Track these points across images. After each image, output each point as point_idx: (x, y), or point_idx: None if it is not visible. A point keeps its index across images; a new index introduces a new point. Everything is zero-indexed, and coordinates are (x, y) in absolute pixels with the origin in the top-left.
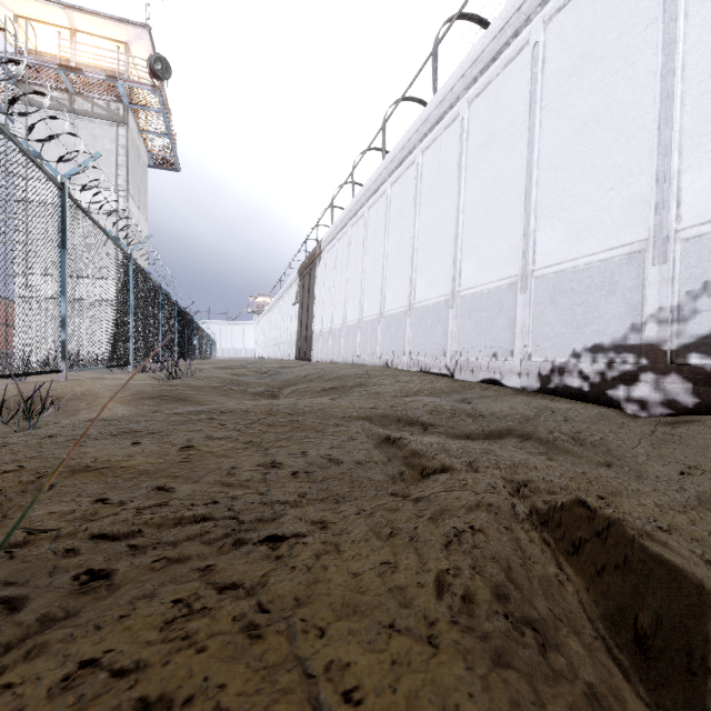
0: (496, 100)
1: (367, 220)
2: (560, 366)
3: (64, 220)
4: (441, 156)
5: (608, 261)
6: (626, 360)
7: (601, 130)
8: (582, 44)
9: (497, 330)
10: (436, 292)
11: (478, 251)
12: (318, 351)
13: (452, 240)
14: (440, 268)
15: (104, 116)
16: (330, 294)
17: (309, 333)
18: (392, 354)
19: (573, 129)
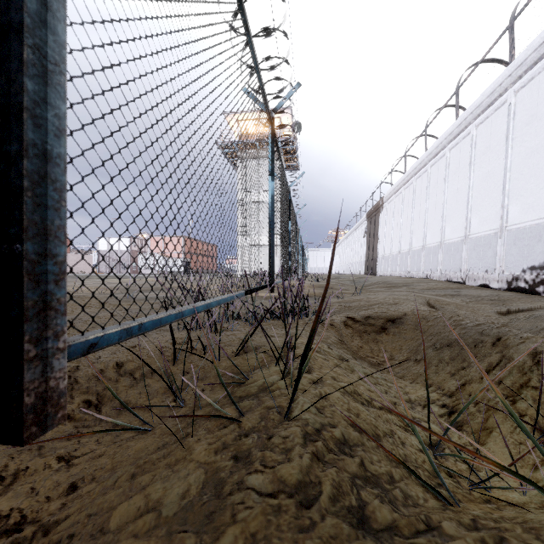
0: (490, 128)
1: (414, 186)
2: (516, 276)
3: (296, 228)
4: (460, 154)
5: (538, 225)
6: (543, 273)
7: (539, 157)
8: (532, 110)
9: (487, 258)
10: (456, 235)
11: (479, 213)
12: (381, 269)
13: (466, 205)
14: (459, 221)
15: None
16: (389, 232)
17: (374, 257)
18: (430, 271)
19: (527, 154)
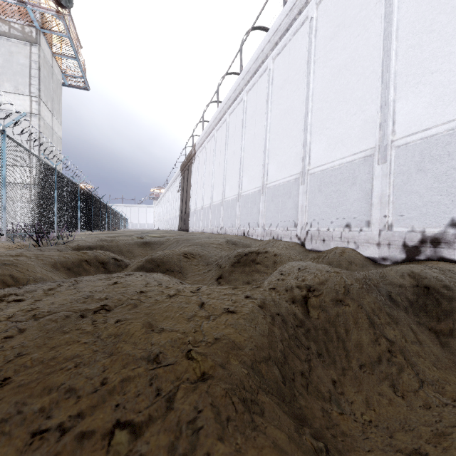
0: None
1: (228, 123)
2: (434, 236)
3: None
4: (290, 58)
5: None
6: None
7: None
8: None
9: (350, 202)
10: (286, 173)
11: (327, 132)
12: (193, 224)
13: (301, 126)
14: (290, 152)
15: (20, 36)
16: (201, 183)
17: (187, 212)
18: (248, 226)
19: None
